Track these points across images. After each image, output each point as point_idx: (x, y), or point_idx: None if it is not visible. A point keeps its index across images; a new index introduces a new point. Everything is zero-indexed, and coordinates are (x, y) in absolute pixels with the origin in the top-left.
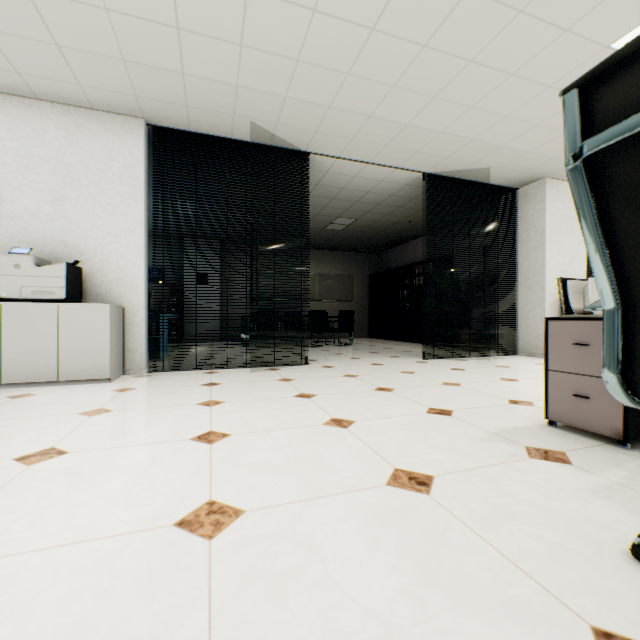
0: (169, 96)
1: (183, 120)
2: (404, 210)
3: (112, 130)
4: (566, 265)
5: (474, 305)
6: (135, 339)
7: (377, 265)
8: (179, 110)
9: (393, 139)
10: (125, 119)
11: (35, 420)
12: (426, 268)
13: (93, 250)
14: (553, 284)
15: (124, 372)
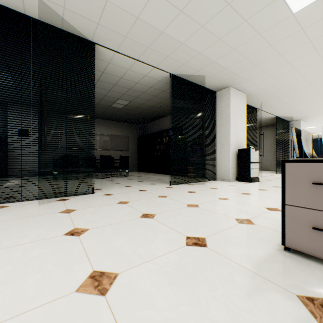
0: None
1: None
2: (158, 98)
3: None
4: (239, 133)
5: (195, 153)
6: None
7: (142, 131)
8: None
9: (153, 43)
10: None
11: None
12: (169, 133)
13: None
14: (233, 143)
15: None
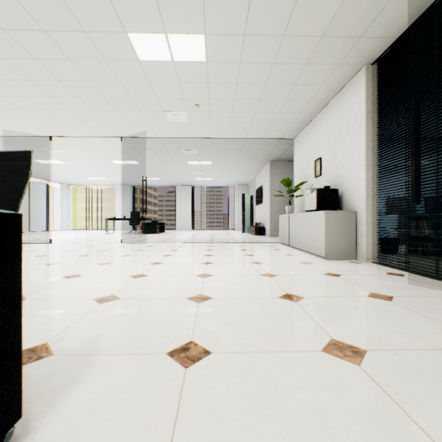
0: (344, 47)
1: (378, 42)
2: None
3: (351, 90)
4: None
5: None
6: (360, 235)
7: None
8: (363, 43)
9: None
10: (356, 76)
11: (248, 259)
12: None
13: (345, 176)
14: None
15: (355, 258)
